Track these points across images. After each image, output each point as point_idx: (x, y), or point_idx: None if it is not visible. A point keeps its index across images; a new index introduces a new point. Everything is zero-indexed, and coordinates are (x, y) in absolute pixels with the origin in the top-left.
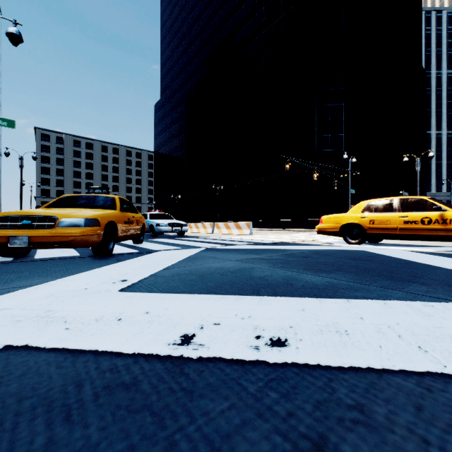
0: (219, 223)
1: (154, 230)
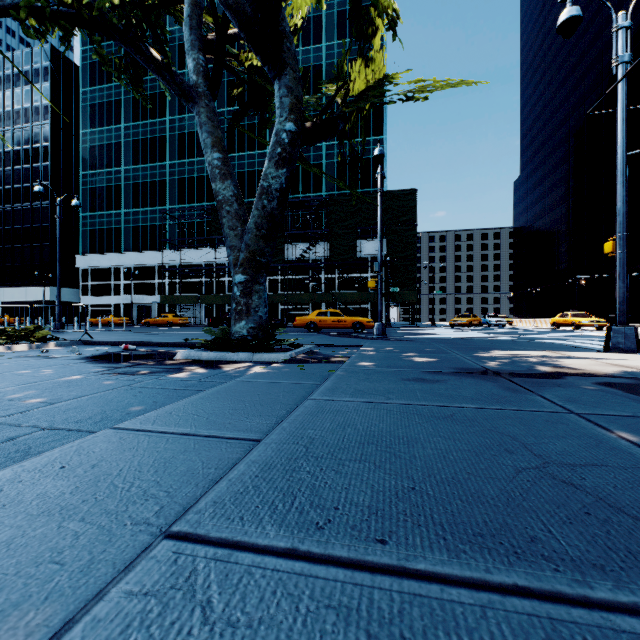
0: (537, 320)
1: (488, 324)
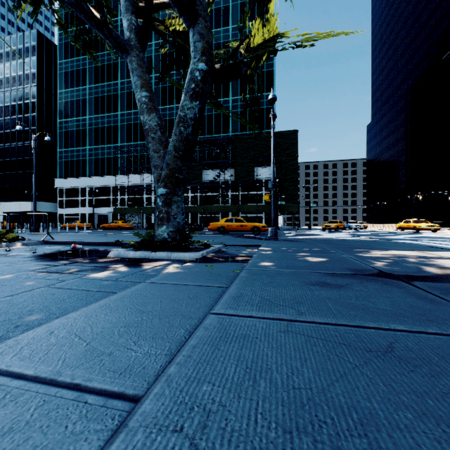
0: (385, 225)
1: (350, 227)
